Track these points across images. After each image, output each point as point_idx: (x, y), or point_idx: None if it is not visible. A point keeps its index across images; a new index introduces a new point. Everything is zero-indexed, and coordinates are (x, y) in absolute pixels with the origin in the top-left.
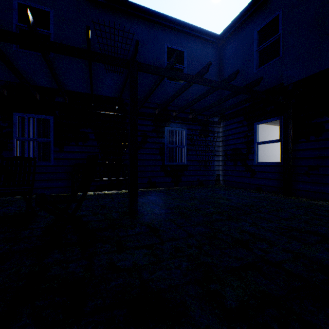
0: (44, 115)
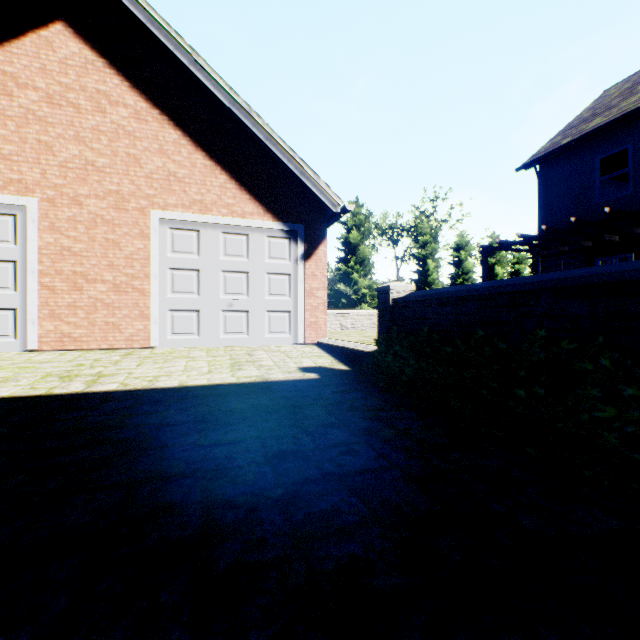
0: (622, 255)
